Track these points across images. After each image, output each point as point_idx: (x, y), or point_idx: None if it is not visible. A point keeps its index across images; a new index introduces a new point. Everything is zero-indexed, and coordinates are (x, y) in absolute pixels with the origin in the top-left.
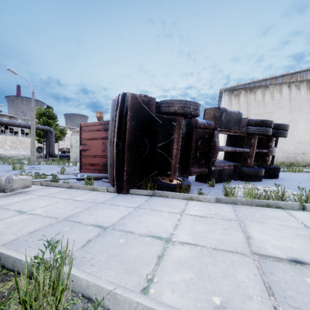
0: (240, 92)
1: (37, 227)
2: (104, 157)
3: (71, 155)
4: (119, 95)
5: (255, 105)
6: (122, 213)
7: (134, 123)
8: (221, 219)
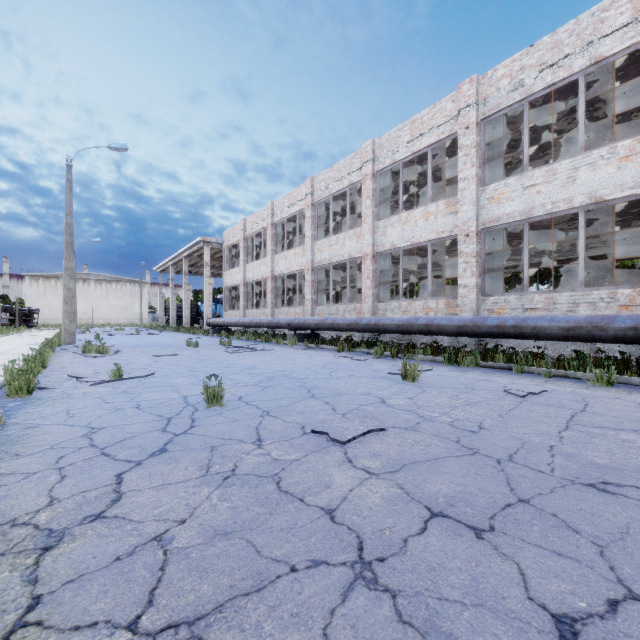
0: (39, 278)
1: None
2: None
3: None
4: None
5: (51, 289)
6: None
7: None
8: None
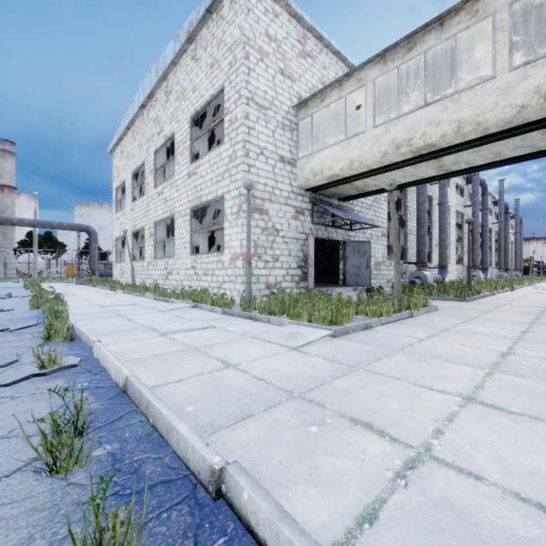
0: None
1: None
2: None
3: None
4: None
5: None
6: None
7: None
8: None
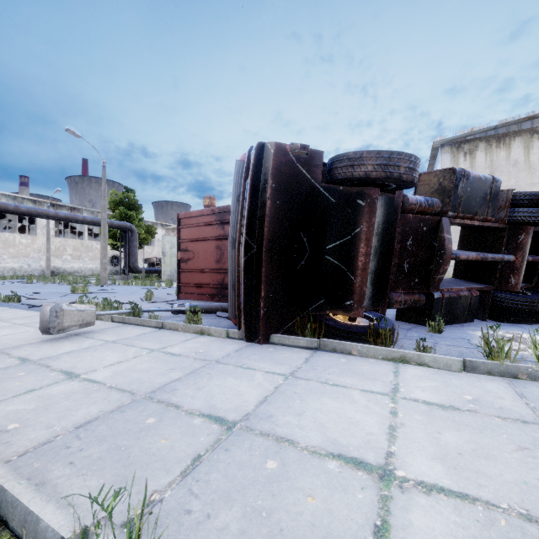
0: (475, 145)
1: (93, 412)
2: (220, 272)
3: (164, 270)
4: (251, 149)
5: (510, 170)
6: (262, 387)
7: (280, 204)
8: (497, 418)
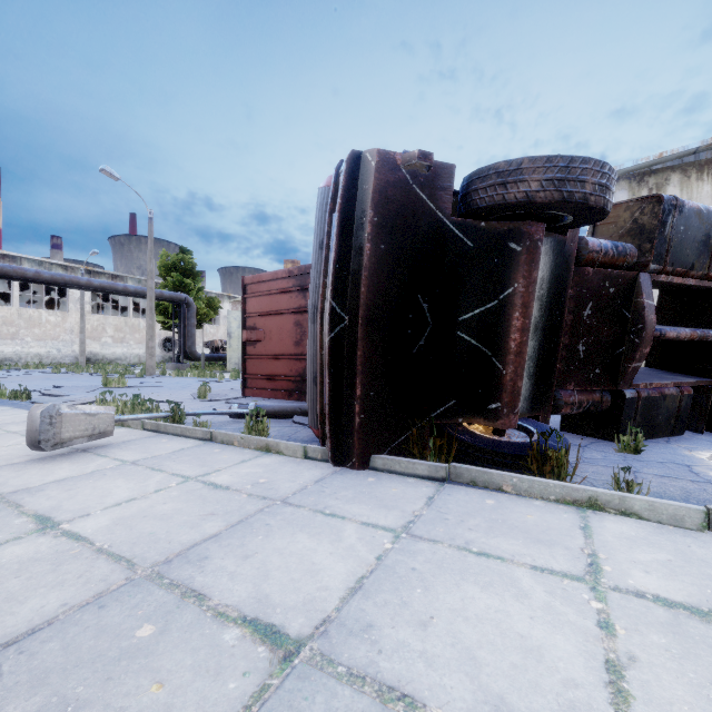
0: (665, 178)
1: (49, 607)
2: (300, 358)
3: (230, 356)
4: (341, 164)
5: None
6: (356, 557)
7: (386, 249)
8: None
